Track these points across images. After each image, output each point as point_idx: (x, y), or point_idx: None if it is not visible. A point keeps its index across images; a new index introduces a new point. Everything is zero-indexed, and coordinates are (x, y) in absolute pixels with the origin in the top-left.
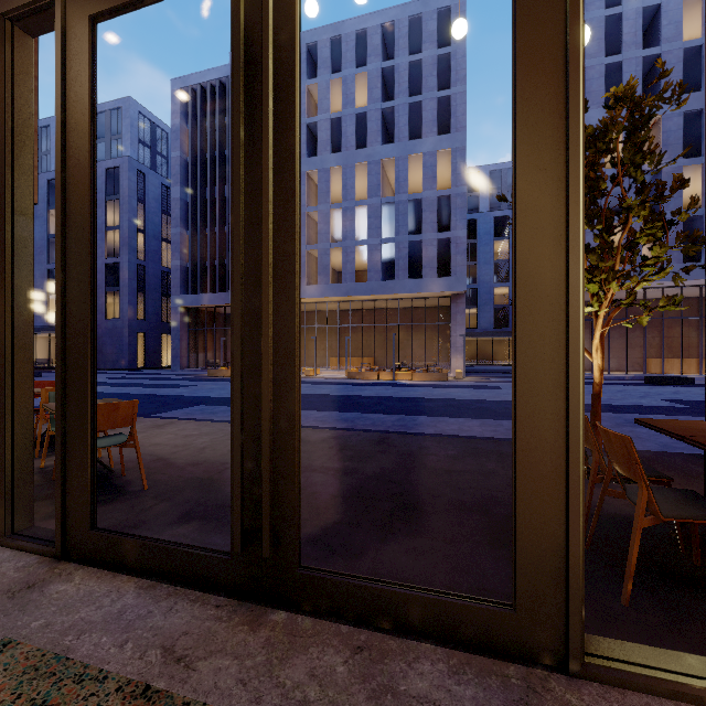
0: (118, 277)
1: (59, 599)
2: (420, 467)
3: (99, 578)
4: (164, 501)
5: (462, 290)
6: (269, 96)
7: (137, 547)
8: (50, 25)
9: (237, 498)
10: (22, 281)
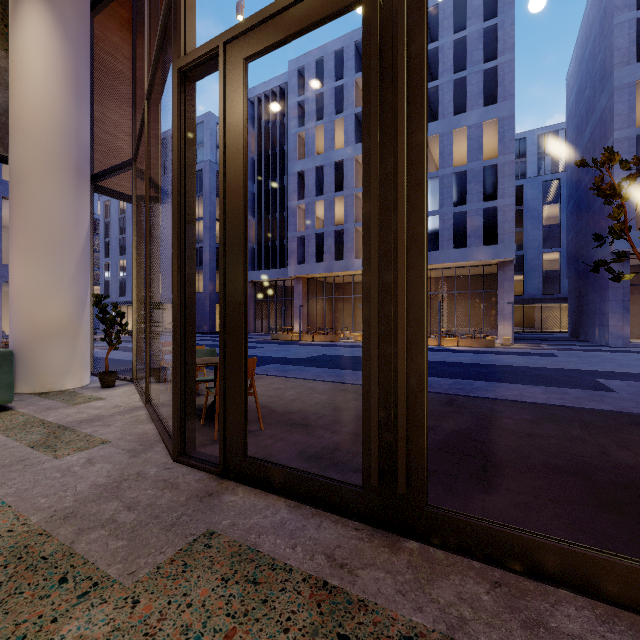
0: (201, 259)
1: (233, 506)
2: (499, 428)
3: (256, 495)
4: (280, 440)
5: (510, 257)
6: (404, 102)
7: (282, 474)
8: (209, 71)
9: (374, 440)
10: (190, 266)
